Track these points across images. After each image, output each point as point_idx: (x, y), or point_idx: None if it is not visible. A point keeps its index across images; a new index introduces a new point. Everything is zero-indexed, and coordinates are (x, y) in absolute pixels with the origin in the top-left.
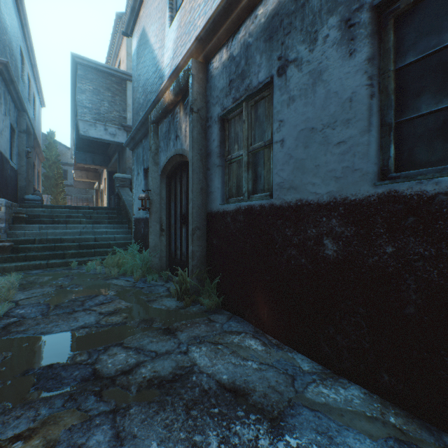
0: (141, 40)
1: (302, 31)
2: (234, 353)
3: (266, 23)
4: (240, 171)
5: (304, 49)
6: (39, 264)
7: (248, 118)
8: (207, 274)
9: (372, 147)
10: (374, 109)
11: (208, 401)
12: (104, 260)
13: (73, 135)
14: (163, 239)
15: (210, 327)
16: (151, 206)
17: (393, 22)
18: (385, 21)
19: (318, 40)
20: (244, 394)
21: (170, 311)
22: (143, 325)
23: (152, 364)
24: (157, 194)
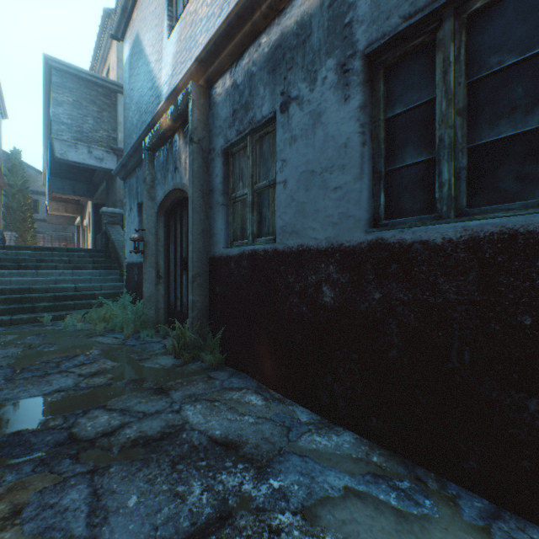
0: (134, 48)
1: (303, 68)
2: (231, 409)
3: (269, 53)
4: (245, 211)
5: (305, 88)
6: (0, 321)
7: (252, 154)
8: (210, 327)
9: (364, 194)
10: (366, 157)
11: (197, 455)
12: (87, 314)
13: (47, 156)
14: (160, 288)
15: (209, 384)
16: (146, 249)
17: (383, 73)
18: (376, 70)
19: (317, 81)
20: (236, 447)
21: (165, 369)
22: (132, 385)
23: (139, 424)
24: (153, 234)
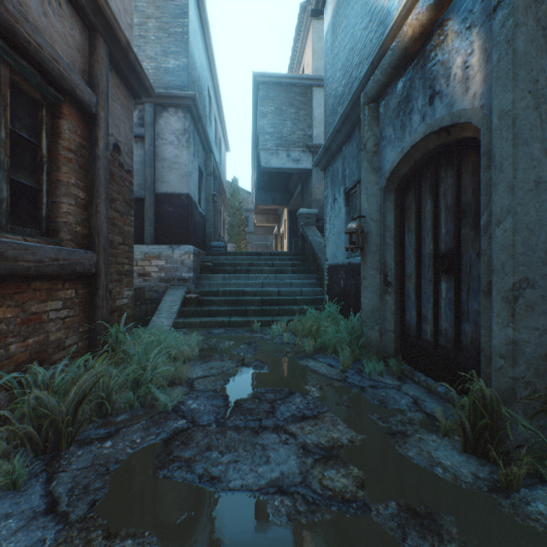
0: (338, 1)
1: None
2: None
3: None
4: None
5: None
6: (221, 322)
7: None
8: None
9: None
10: None
11: None
12: (290, 321)
13: (254, 176)
14: (388, 300)
15: None
16: (365, 244)
17: None
18: None
19: None
20: None
21: (467, 493)
22: (416, 536)
23: None
24: (376, 221)
